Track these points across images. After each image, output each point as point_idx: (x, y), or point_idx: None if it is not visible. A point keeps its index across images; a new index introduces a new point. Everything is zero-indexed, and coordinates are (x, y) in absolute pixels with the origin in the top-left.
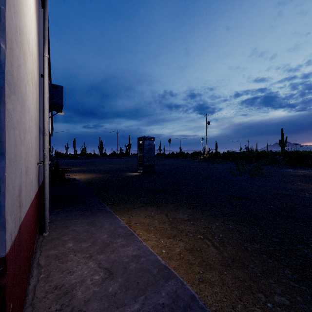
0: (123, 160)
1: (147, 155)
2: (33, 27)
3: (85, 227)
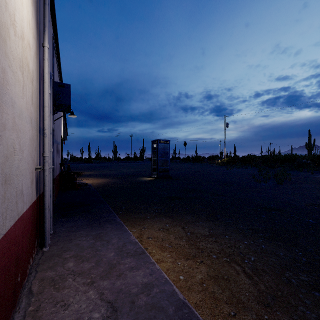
0: (136, 164)
1: (162, 159)
2: (26, 7)
3: (90, 242)
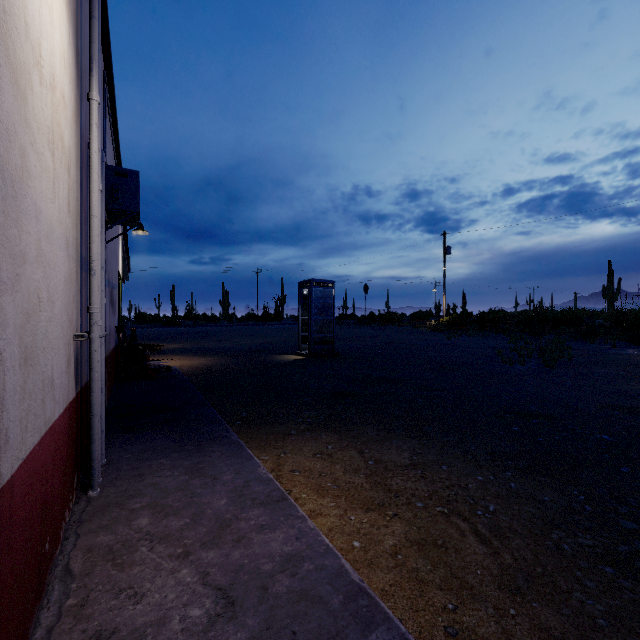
0: (269, 328)
1: (320, 318)
2: (59, 26)
3: (179, 479)
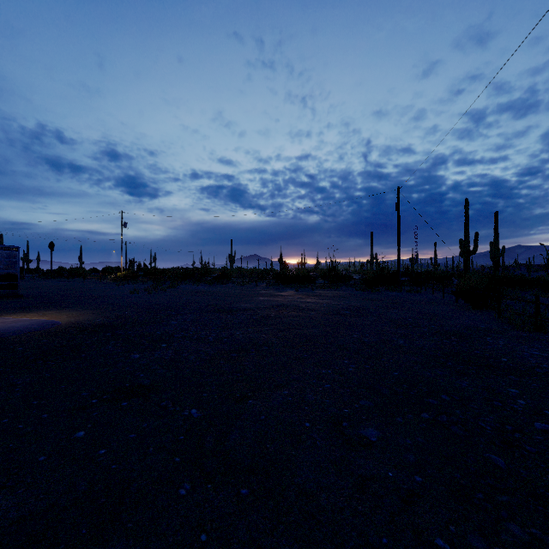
0: None
1: (6, 271)
2: None
3: None
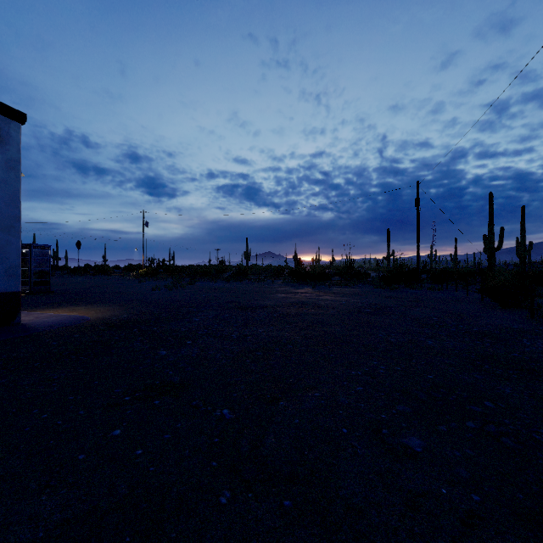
0: None
1: (39, 269)
2: None
3: None
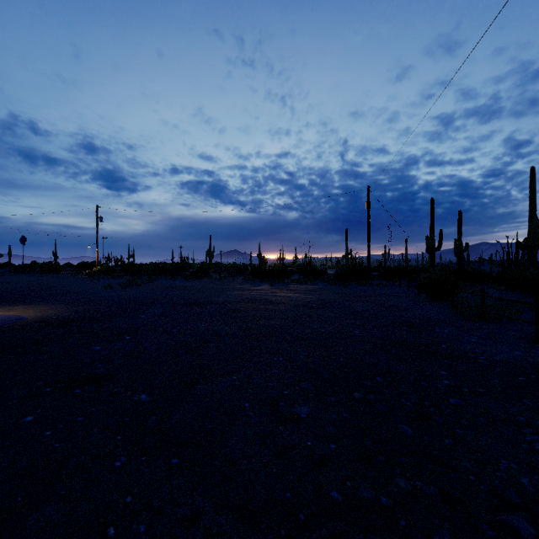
0: None
1: None
2: None
3: None
